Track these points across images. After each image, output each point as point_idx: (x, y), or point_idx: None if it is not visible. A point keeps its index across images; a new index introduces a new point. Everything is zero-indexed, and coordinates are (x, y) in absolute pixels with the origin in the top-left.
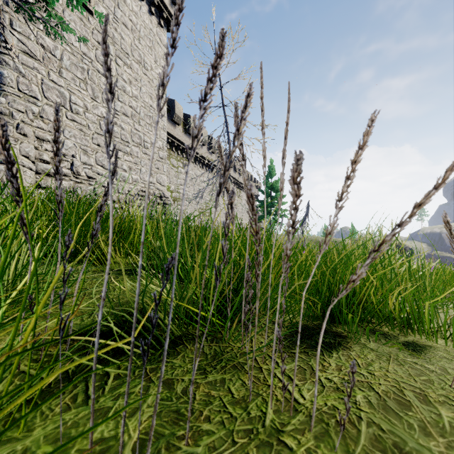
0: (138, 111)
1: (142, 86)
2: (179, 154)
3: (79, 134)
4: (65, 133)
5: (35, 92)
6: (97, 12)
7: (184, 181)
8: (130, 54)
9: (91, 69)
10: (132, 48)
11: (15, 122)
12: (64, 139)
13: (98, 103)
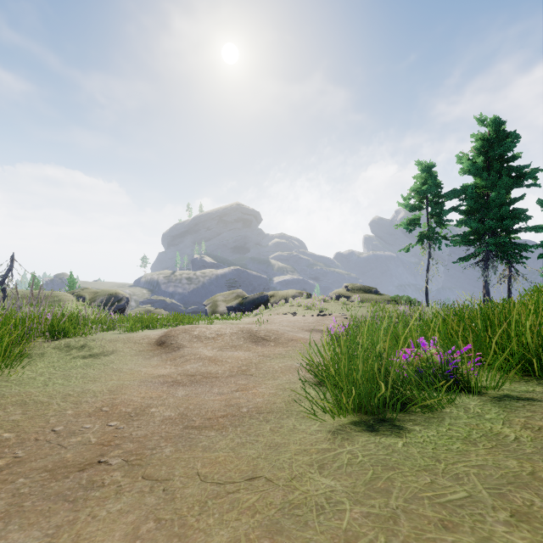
0: None
1: None
2: None
3: None
4: None
5: None
6: None
7: None
8: None
9: None
10: None
11: None
12: None
13: None
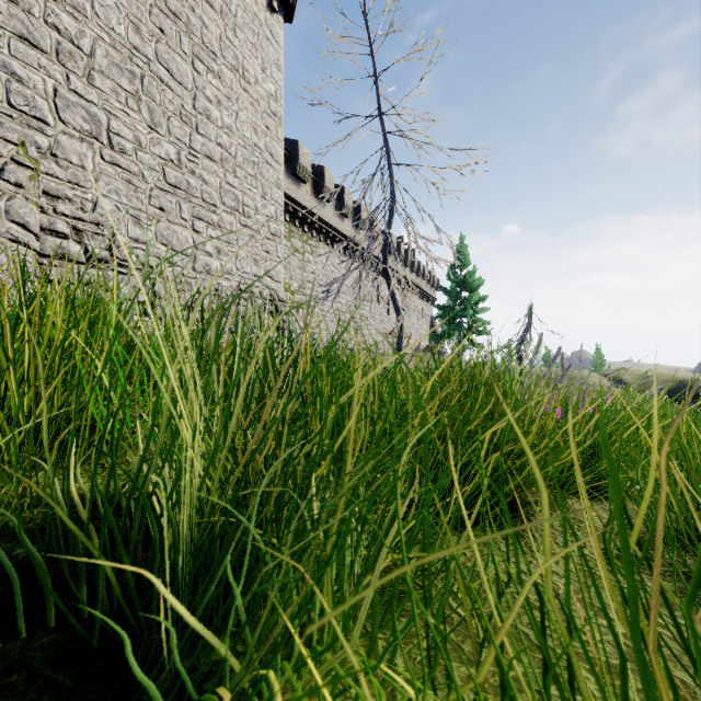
0: (233, 153)
1: (239, 110)
2: (305, 232)
3: (125, 188)
4: (99, 186)
5: (41, 110)
6: None
7: (313, 276)
8: (219, 54)
9: (147, 75)
10: (222, 44)
11: (0, 161)
12: (98, 196)
13: (161, 136)
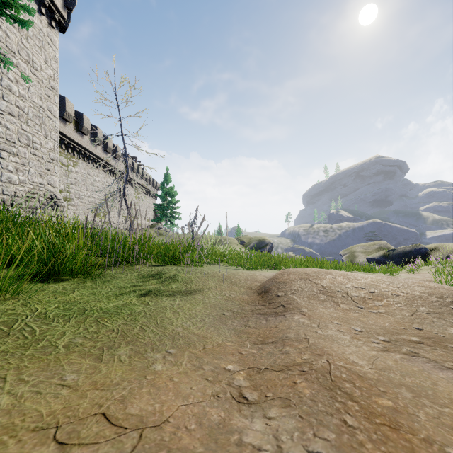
0: (26, 111)
1: (30, 86)
2: (69, 153)
3: None
4: None
5: None
6: (23, 75)
7: (75, 181)
8: (17, 53)
9: None
10: (19, 47)
11: None
12: None
13: None
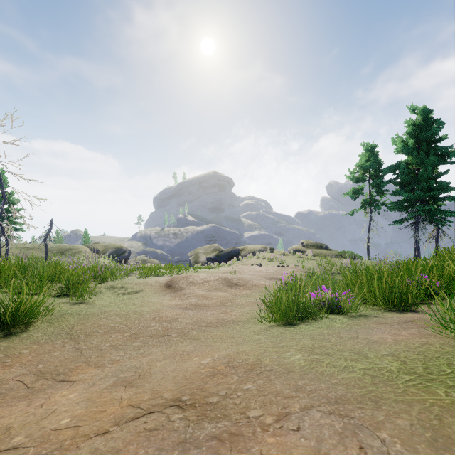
0: None
1: None
2: None
3: None
4: None
5: None
6: None
7: None
8: None
9: None
10: None
11: None
12: None
13: None
